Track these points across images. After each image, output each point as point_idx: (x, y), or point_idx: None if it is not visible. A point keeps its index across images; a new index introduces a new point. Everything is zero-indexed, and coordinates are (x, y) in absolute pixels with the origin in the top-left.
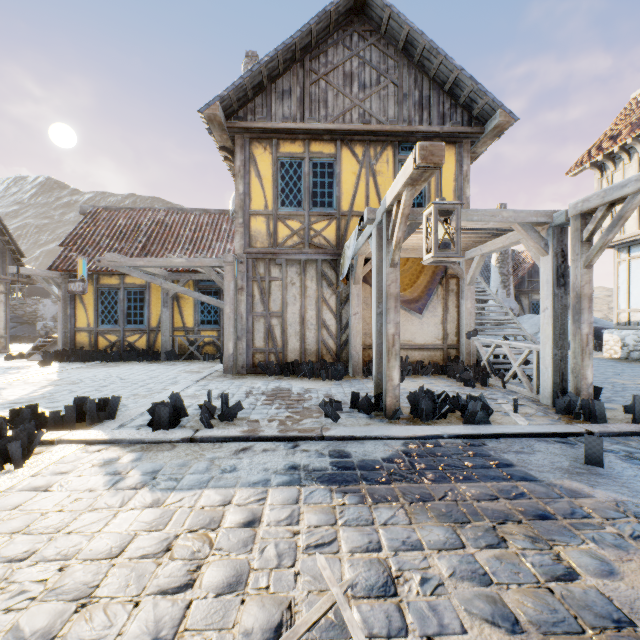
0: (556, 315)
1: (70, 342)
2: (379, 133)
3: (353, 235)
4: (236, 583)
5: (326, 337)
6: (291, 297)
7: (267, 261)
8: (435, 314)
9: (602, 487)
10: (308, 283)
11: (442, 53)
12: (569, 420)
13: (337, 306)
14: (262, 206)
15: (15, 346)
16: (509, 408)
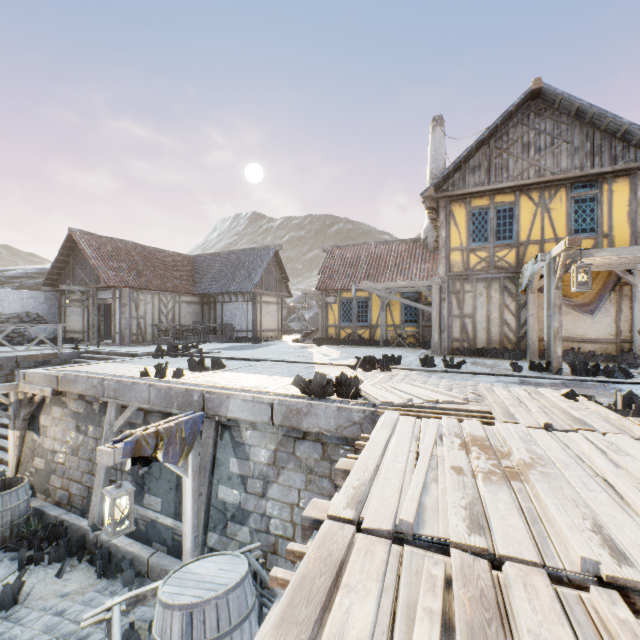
0: None
1: (325, 333)
2: (552, 181)
3: (530, 263)
4: None
5: (507, 331)
6: (479, 304)
7: (461, 280)
8: (607, 315)
9: None
10: (492, 294)
11: (610, 116)
12: None
13: (516, 309)
14: (458, 244)
15: None
16: None
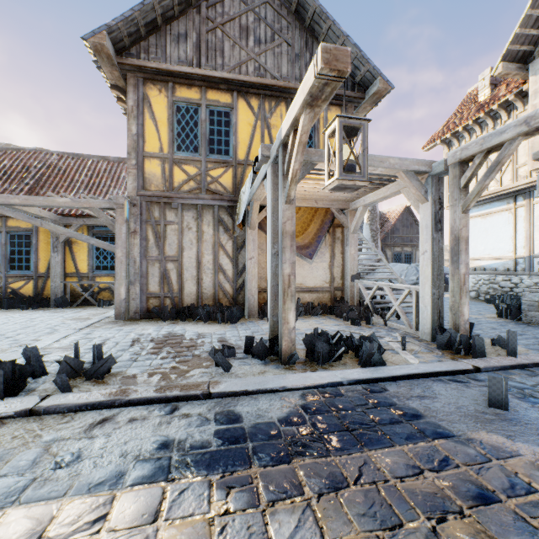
0: (434, 257)
1: None
2: (273, 88)
3: (248, 179)
4: None
5: (223, 281)
6: (187, 241)
7: (162, 205)
8: (323, 259)
9: (521, 438)
10: (205, 228)
11: (331, 18)
12: (451, 355)
13: (234, 251)
14: (157, 149)
15: None
16: (396, 345)
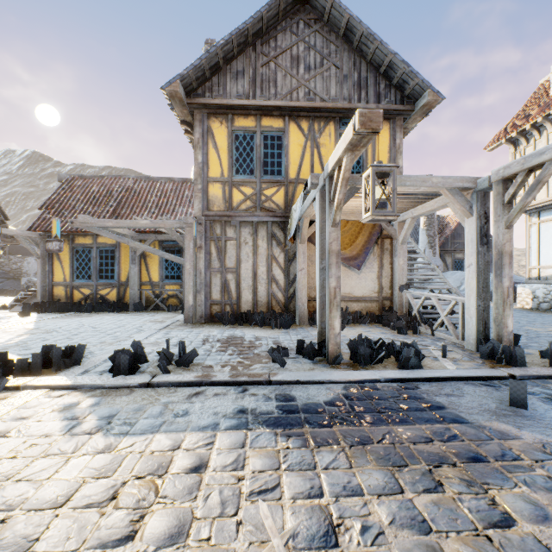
0: (480, 270)
1: (48, 295)
2: (322, 110)
3: (299, 199)
4: (178, 534)
5: (275, 290)
6: (244, 255)
7: (223, 223)
8: (372, 270)
9: (528, 429)
10: (259, 242)
11: (378, 39)
12: (492, 364)
13: (285, 263)
14: (219, 174)
15: (1, 299)
16: (438, 353)
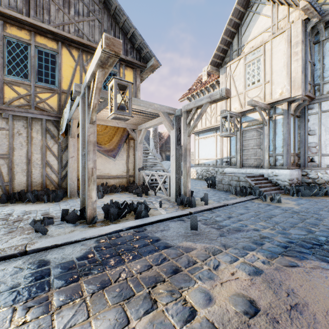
0: (177, 158)
1: None
2: (89, 47)
3: (68, 104)
4: None
5: (50, 173)
6: (18, 144)
7: None
8: (123, 158)
9: (199, 241)
10: (34, 134)
11: (126, 15)
12: (182, 208)
13: (59, 152)
14: None
15: None
16: (158, 206)
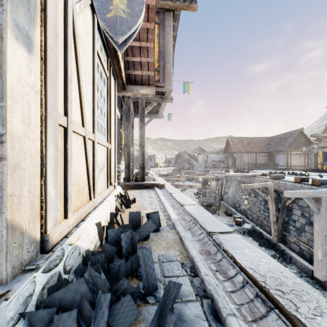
0: None
1: (315, 167)
2: None
3: None
4: None
5: None
6: None
7: None
8: None
9: None
10: None
11: None
12: None
13: None
14: None
15: None
16: None
